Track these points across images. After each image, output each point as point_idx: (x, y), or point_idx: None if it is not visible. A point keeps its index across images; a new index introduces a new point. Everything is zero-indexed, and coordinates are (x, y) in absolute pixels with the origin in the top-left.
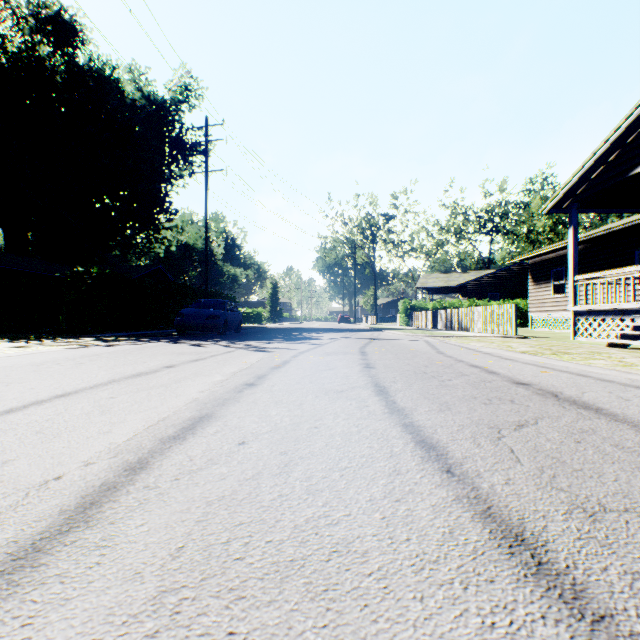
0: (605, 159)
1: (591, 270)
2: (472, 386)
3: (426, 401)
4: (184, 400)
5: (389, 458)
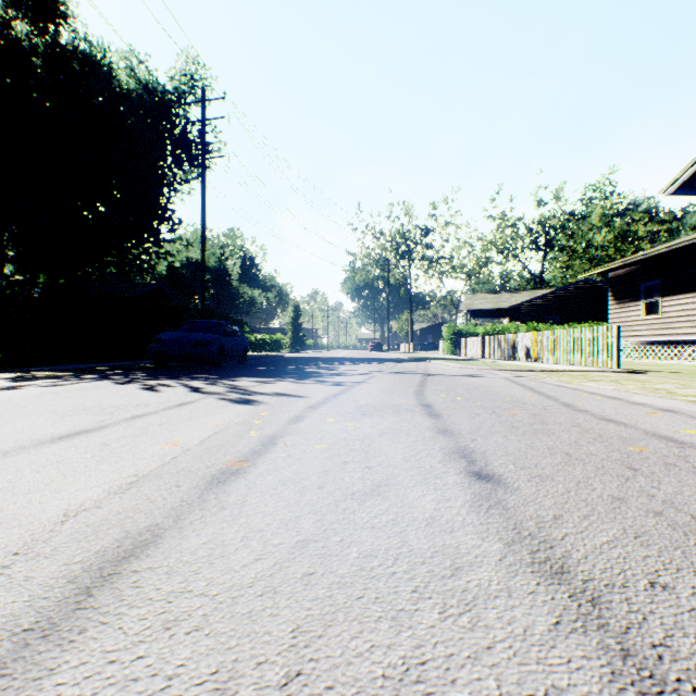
0: None
1: None
2: None
3: None
4: None
5: None
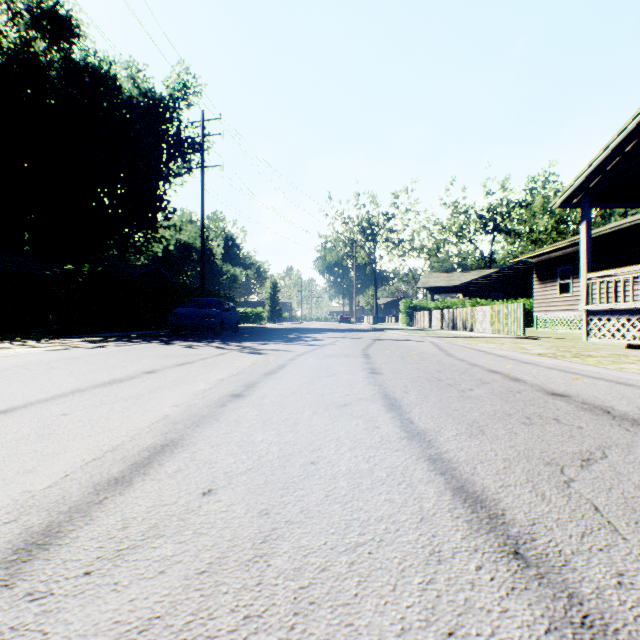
0: (621, 150)
1: (600, 268)
2: (500, 398)
3: (450, 420)
4: (151, 418)
5: (420, 524)
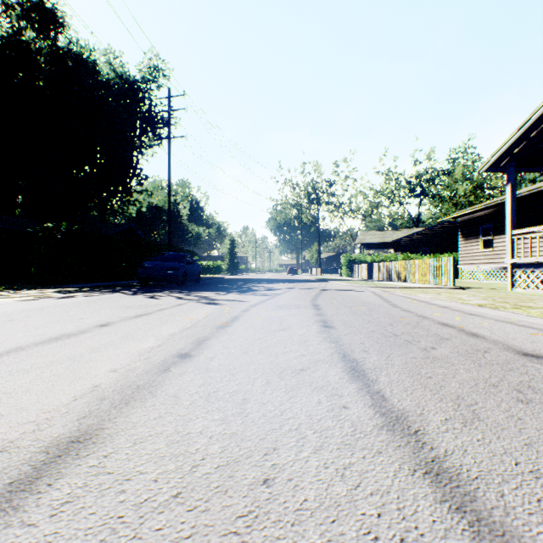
0: None
1: (518, 226)
2: (470, 360)
3: (429, 394)
4: (76, 390)
5: None
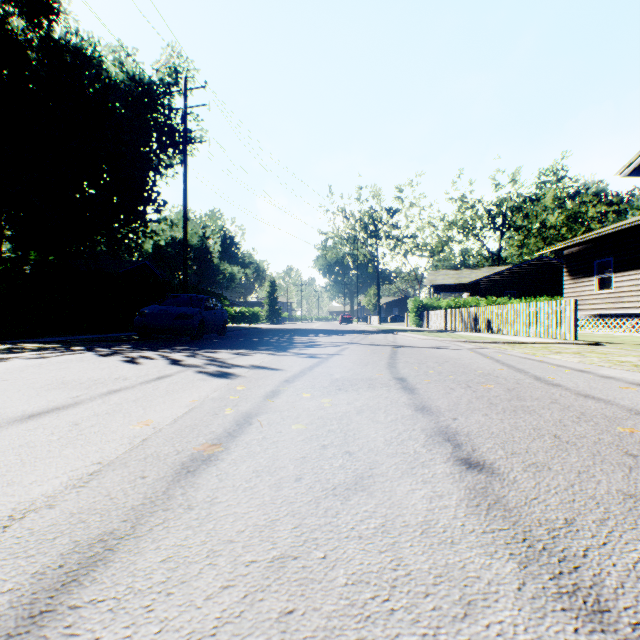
0: None
1: None
2: None
3: None
4: None
5: None
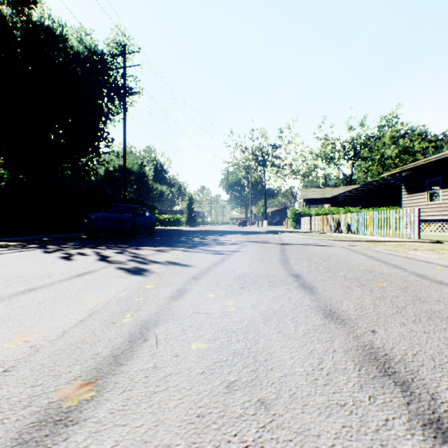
0: None
1: None
2: None
3: None
4: None
5: None
